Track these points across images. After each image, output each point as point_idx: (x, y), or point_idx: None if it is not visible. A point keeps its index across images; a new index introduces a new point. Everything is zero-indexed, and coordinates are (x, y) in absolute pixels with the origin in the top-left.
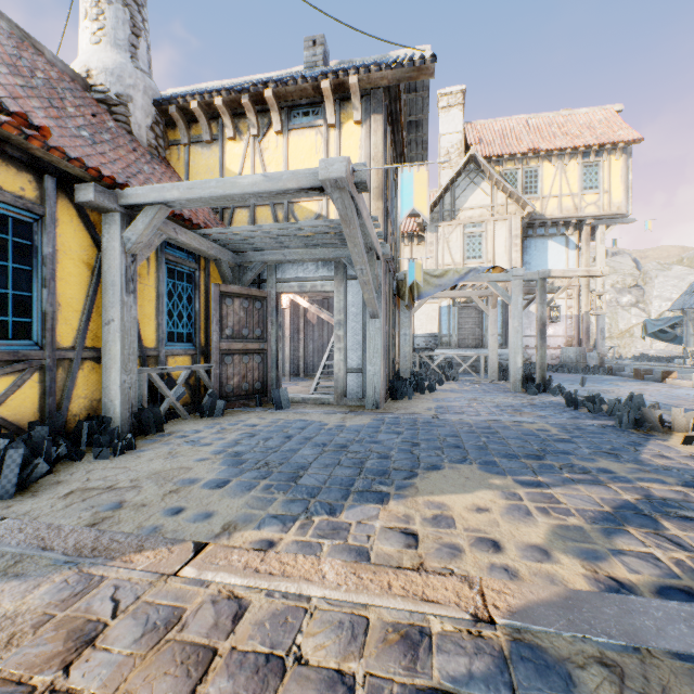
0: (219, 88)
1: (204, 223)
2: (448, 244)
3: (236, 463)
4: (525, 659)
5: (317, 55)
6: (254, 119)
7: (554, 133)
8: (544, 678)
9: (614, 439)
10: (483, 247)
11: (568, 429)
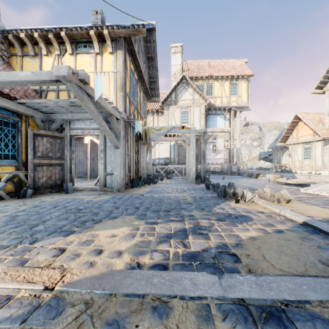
0: (36, 28)
1: (21, 97)
2: (173, 116)
3: (9, 221)
4: (48, 306)
5: (98, 19)
6: (57, 46)
7: (220, 69)
8: (48, 314)
9: (210, 202)
10: (189, 118)
11: (196, 198)
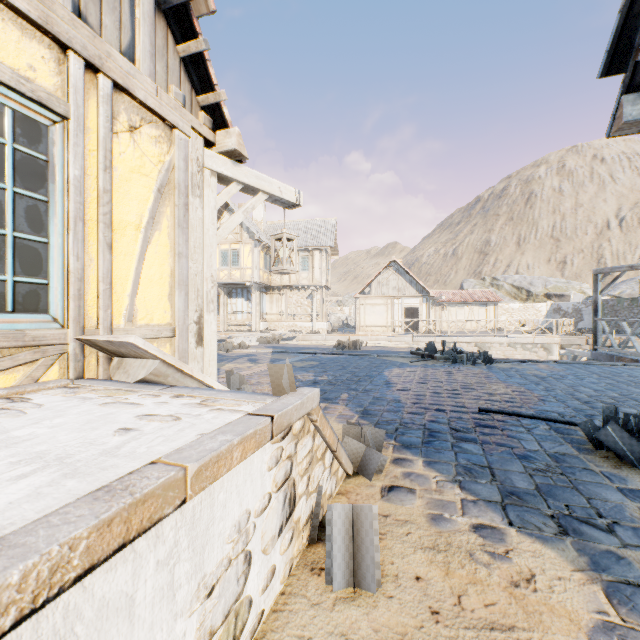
0: None
1: None
2: None
3: None
4: None
5: None
6: None
7: None
8: None
9: None
10: None
11: None
